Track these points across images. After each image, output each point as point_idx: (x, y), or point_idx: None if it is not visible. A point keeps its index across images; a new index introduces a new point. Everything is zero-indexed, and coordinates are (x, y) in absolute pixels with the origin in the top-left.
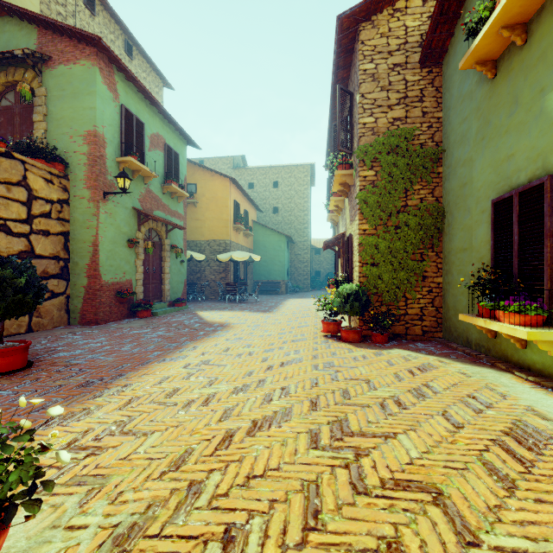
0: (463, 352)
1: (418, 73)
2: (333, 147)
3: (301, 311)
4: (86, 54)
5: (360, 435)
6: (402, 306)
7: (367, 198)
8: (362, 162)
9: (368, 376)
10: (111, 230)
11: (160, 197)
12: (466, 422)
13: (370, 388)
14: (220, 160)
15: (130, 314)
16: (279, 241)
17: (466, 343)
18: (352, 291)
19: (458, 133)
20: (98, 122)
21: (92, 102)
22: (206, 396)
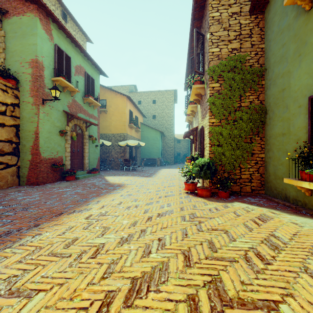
0: (284, 204)
1: (248, 19)
2: (190, 72)
3: (169, 176)
4: (31, 9)
5: (240, 304)
6: (237, 173)
7: (215, 101)
8: (211, 78)
9: (224, 226)
10: (47, 124)
11: (82, 105)
12: None
13: (230, 239)
14: (121, 87)
15: (61, 178)
16: (156, 135)
17: (284, 198)
18: (205, 163)
19: (277, 55)
20: (38, 53)
21: (34, 40)
22: (96, 246)
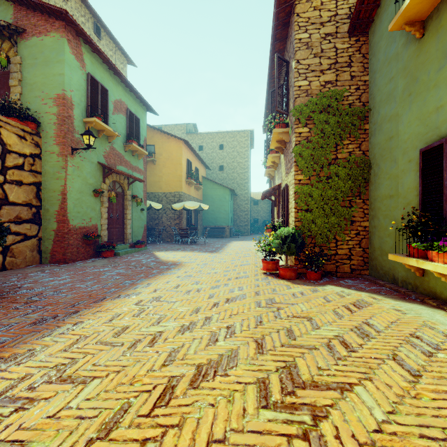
0: (391, 288)
1: (347, 42)
2: (270, 110)
3: (242, 251)
4: (56, 27)
5: (313, 386)
6: (332, 247)
7: (302, 151)
8: (297, 120)
9: (309, 313)
10: (78, 181)
11: (122, 154)
12: (421, 368)
13: (313, 326)
14: (176, 127)
15: (96, 254)
16: (224, 193)
17: (392, 280)
18: (289, 234)
19: (384, 92)
20: (66, 86)
21: (61, 69)
22: (152, 335)
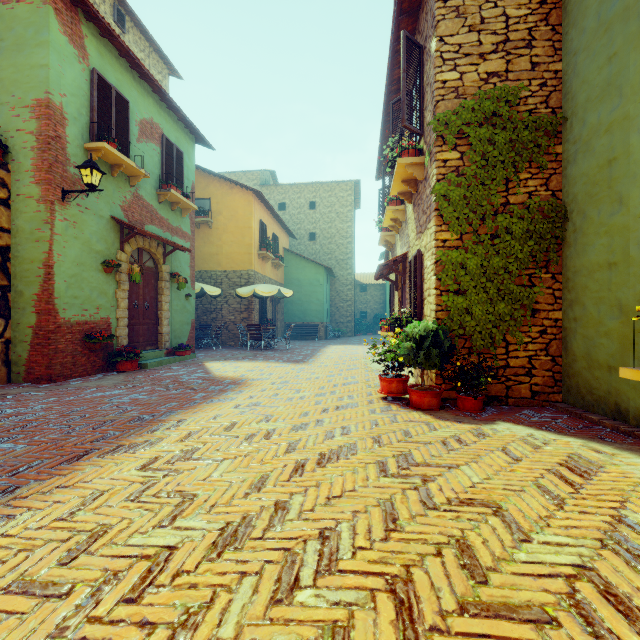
0: (615, 429)
1: (525, 5)
2: (391, 134)
3: (345, 361)
4: None
5: None
6: (500, 354)
7: (449, 191)
8: (440, 140)
9: (490, 491)
10: (74, 246)
11: (155, 207)
12: None
13: (513, 533)
14: (244, 175)
15: (108, 366)
16: (317, 274)
17: (614, 413)
18: (428, 332)
19: (596, 84)
20: (52, 86)
21: (44, 57)
22: (150, 558)
